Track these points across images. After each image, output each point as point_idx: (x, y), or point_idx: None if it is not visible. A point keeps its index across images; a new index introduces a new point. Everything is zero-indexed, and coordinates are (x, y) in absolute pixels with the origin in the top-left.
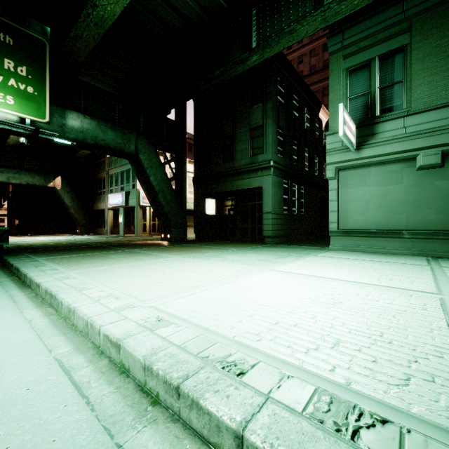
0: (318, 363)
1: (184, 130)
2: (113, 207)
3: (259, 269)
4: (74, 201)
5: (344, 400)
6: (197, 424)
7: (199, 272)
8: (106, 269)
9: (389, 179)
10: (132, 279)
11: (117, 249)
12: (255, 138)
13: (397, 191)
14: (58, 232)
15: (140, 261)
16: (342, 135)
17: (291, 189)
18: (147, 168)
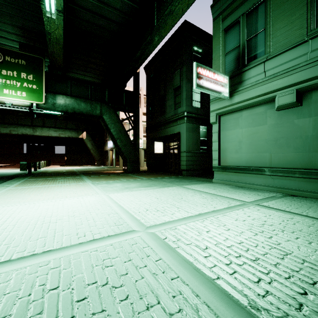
0: None
1: (138, 96)
2: (110, 149)
3: (100, 194)
4: (93, 146)
5: None
6: None
7: (61, 193)
8: (27, 188)
9: (256, 120)
10: (16, 194)
11: (78, 175)
12: (177, 96)
13: (262, 131)
14: (87, 164)
15: (60, 184)
16: (195, 88)
17: (210, 132)
18: (108, 124)
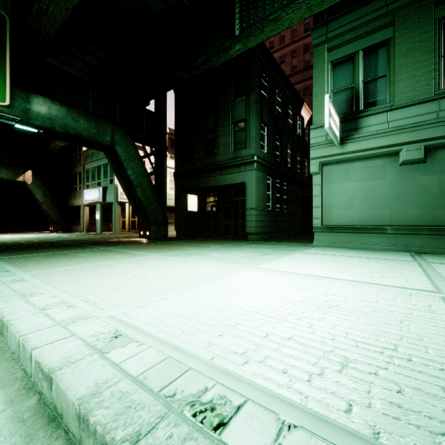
0: (328, 399)
1: (165, 123)
2: (89, 203)
3: (243, 267)
4: (47, 197)
5: None
6: None
7: (176, 272)
8: (68, 270)
9: (373, 174)
10: (96, 281)
11: (89, 247)
12: (238, 132)
13: (380, 186)
14: (29, 230)
15: (111, 260)
16: (327, 127)
17: (274, 185)
18: (124, 161)
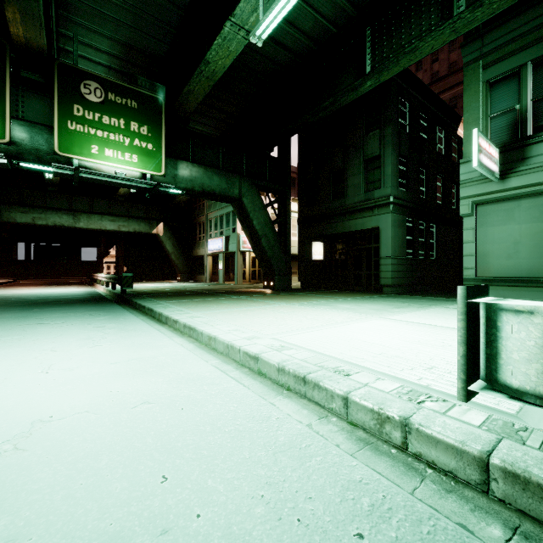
0: (409, 375)
1: (288, 167)
2: (212, 253)
3: (372, 317)
4: (175, 247)
5: (421, 391)
6: (318, 398)
7: (309, 317)
8: (223, 312)
9: None
10: (249, 320)
11: (224, 296)
12: (370, 171)
13: None
14: (160, 279)
15: (250, 306)
16: (476, 166)
17: (417, 228)
18: (250, 212)
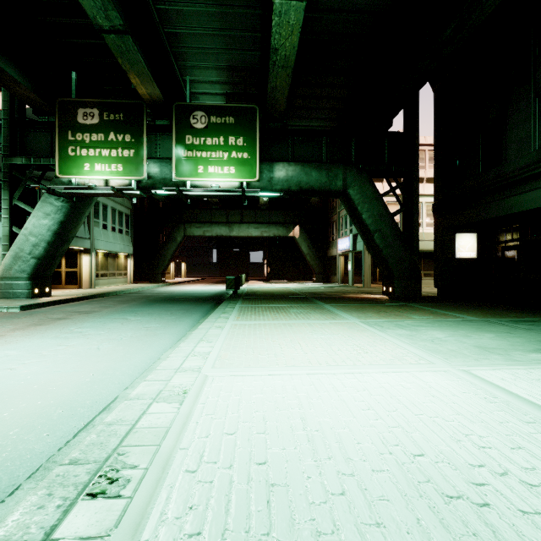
0: None
1: (416, 140)
2: (342, 253)
3: (440, 365)
4: (310, 249)
5: None
6: None
7: (334, 347)
8: (257, 324)
9: None
10: (254, 340)
11: (312, 302)
12: None
13: None
14: (299, 279)
15: (304, 320)
16: None
17: None
18: (358, 205)
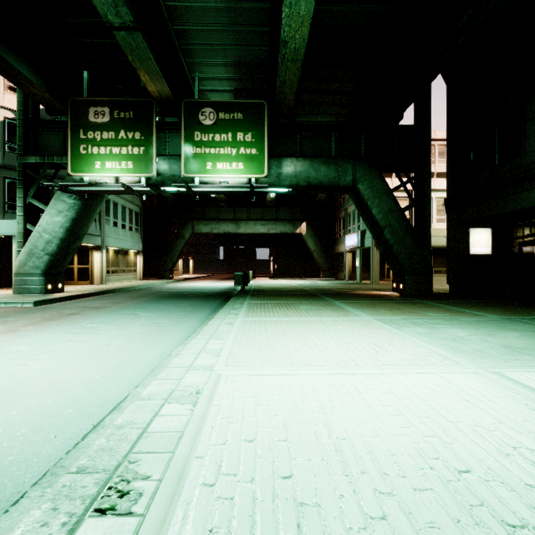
0: None
1: (428, 134)
2: (350, 249)
3: (467, 366)
4: (317, 245)
5: None
6: None
7: (350, 346)
8: (268, 321)
9: None
10: (266, 337)
11: (321, 299)
12: None
13: None
14: (305, 276)
15: (315, 316)
16: None
17: None
18: (368, 200)
